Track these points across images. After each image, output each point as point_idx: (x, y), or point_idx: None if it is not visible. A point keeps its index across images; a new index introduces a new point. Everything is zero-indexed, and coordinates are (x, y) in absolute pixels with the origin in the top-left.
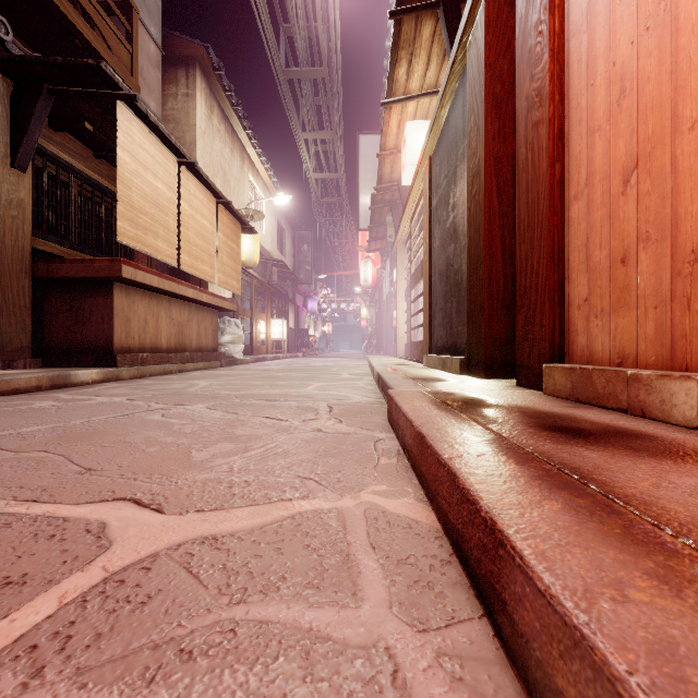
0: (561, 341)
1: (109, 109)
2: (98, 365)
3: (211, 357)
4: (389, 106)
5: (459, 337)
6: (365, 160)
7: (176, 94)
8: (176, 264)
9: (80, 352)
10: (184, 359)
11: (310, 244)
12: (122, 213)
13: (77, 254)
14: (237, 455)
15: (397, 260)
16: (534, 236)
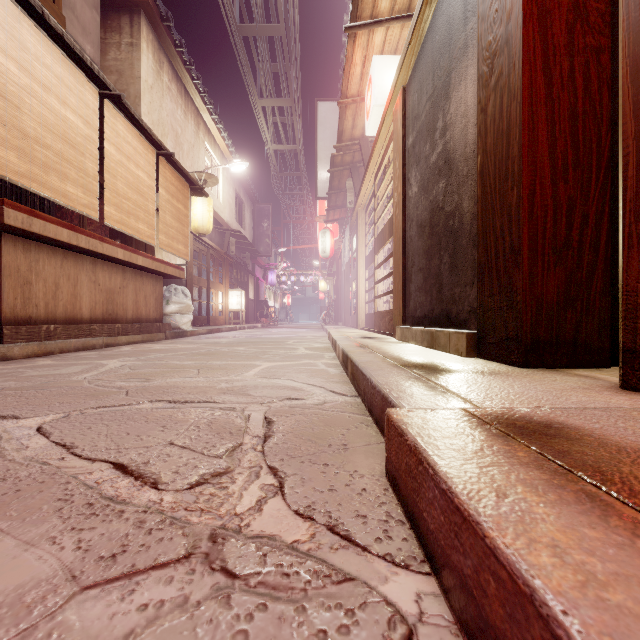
0: None
1: None
2: None
3: (151, 328)
4: (354, 34)
5: (456, 303)
6: (324, 127)
7: (119, 43)
8: (96, 217)
9: None
10: (114, 331)
11: (269, 218)
12: (3, 138)
13: None
14: None
15: (358, 225)
16: None
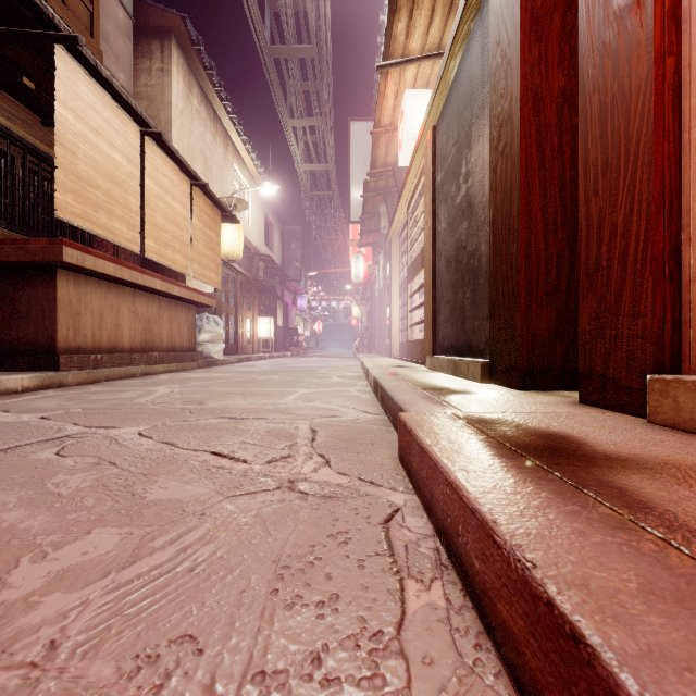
0: (674, 339)
1: (49, 58)
2: (36, 369)
3: (185, 357)
4: (386, 71)
5: (476, 335)
6: (357, 149)
7: (149, 69)
8: (138, 250)
9: (15, 353)
10: (152, 360)
11: (299, 240)
12: (63, 183)
13: (18, 237)
14: (105, 575)
15: (391, 252)
16: (619, 180)
